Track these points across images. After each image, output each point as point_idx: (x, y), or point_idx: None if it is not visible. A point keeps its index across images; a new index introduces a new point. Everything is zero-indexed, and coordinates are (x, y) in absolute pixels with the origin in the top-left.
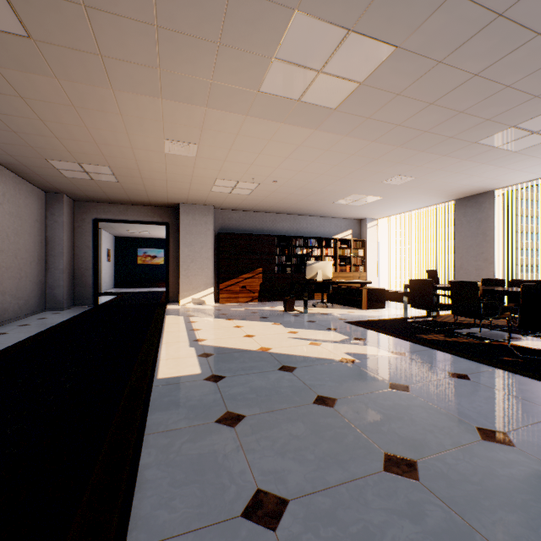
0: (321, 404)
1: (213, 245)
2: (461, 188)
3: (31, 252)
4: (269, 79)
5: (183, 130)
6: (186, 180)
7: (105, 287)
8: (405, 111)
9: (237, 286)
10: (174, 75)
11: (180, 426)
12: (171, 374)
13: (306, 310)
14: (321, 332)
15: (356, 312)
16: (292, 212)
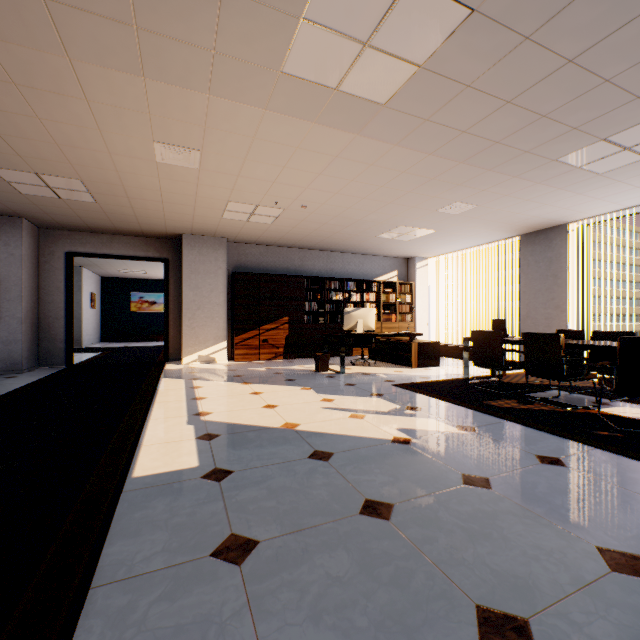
0: (372, 515)
1: (226, 288)
2: (530, 221)
3: None
4: (296, 52)
5: (179, 128)
6: (188, 202)
7: (87, 342)
8: (474, 111)
9: (257, 339)
10: (159, 39)
11: (153, 567)
12: (153, 469)
13: (343, 370)
14: (364, 399)
15: (405, 371)
16: (325, 248)
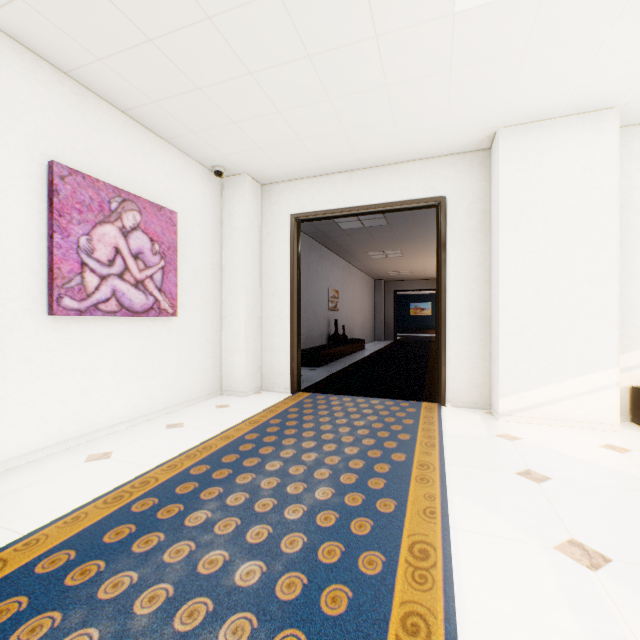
0: None
1: None
2: None
3: (371, 311)
4: None
5: None
6: None
7: None
8: None
9: None
10: None
11: None
12: None
13: None
14: None
15: None
16: None
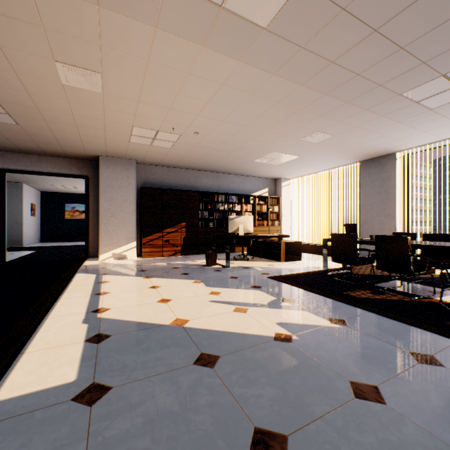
0: None
1: (135, 199)
2: (369, 150)
3: None
4: None
5: (77, 47)
6: (99, 126)
7: (28, 242)
8: (344, 40)
9: (161, 240)
10: None
11: None
12: (22, 387)
13: (228, 264)
14: (246, 292)
15: (276, 265)
16: (214, 170)
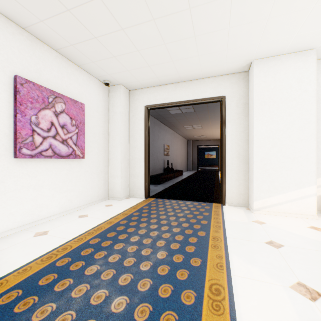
0: None
1: None
2: None
3: (185, 156)
4: None
5: None
6: None
7: None
8: None
9: None
10: None
11: None
12: None
13: None
14: None
15: None
16: None
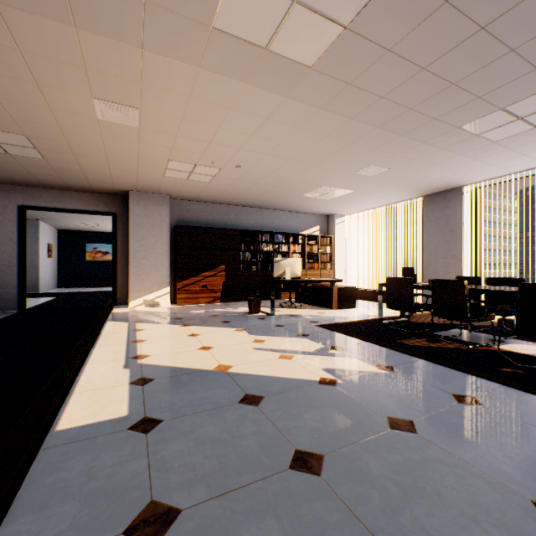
0: (302, 469)
1: (169, 239)
2: (432, 183)
3: None
4: (226, 5)
5: (117, 85)
6: (132, 160)
7: (44, 287)
8: (392, 77)
9: (197, 285)
10: None
11: None
12: (80, 420)
13: (273, 312)
14: (292, 340)
15: (327, 313)
16: (257, 205)
